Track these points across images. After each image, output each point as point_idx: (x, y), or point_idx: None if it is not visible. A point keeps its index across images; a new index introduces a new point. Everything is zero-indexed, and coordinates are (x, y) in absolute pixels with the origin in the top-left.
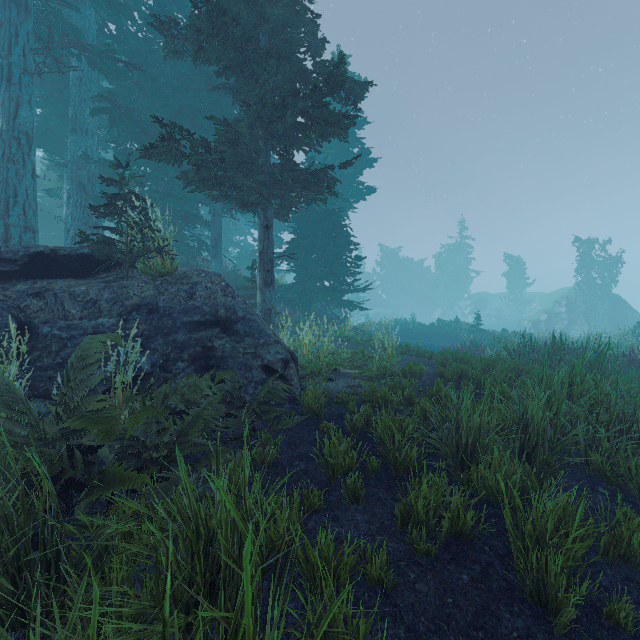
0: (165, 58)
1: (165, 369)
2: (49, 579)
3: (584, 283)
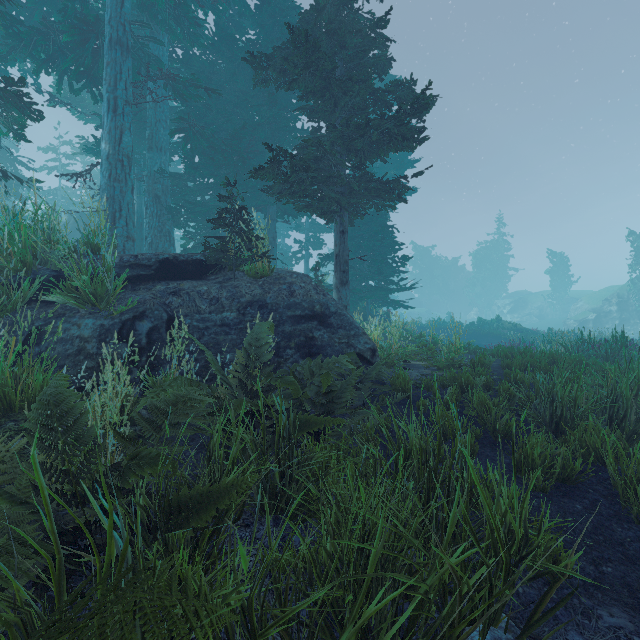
0: (254, 87)
1: (278, 355)
2: (283, 484)
3: (638, 280)
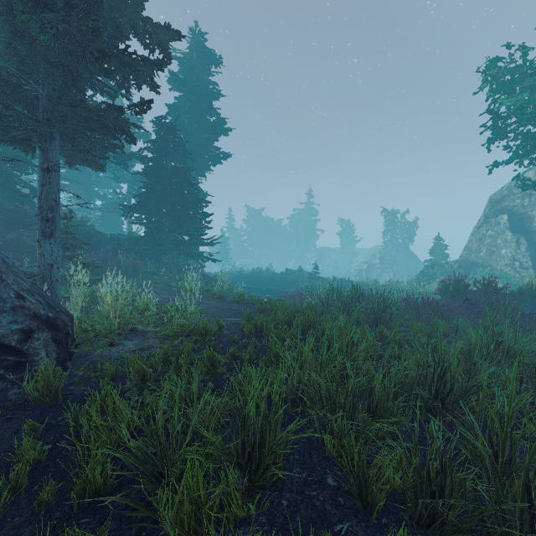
0: None
1: None
2: None
3: (390, 242)
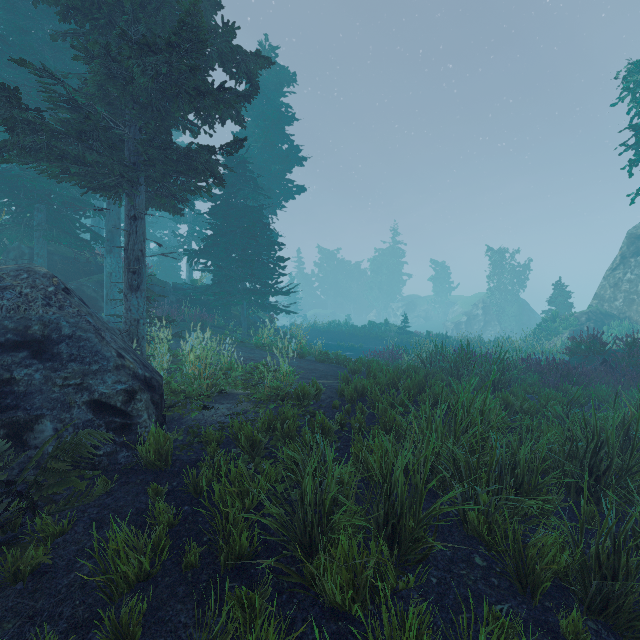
0: None
1: None
2: None
3: (497, 288)
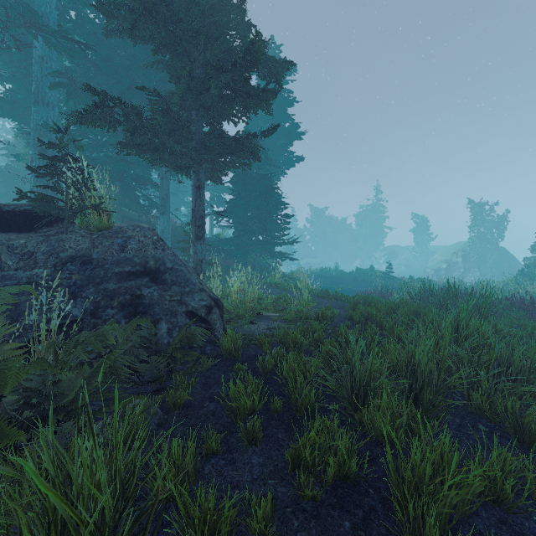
0: (107, 36)
1: (95, 315)
2: None
3: (476, 238)
